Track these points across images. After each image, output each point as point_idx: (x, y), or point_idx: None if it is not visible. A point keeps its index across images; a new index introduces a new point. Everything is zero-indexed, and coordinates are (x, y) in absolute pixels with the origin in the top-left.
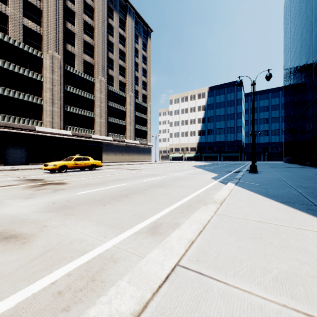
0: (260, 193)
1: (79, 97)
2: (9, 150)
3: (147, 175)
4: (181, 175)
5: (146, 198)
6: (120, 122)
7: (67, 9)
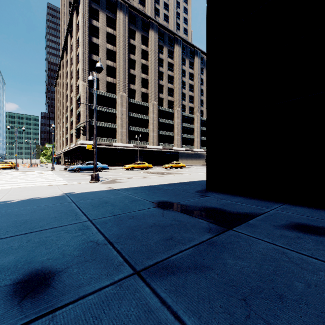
0: None
1: (166, 124)
2: (136, 158)
3: None
4: None
5: None
6: (189, 136)
7: (159, 72)
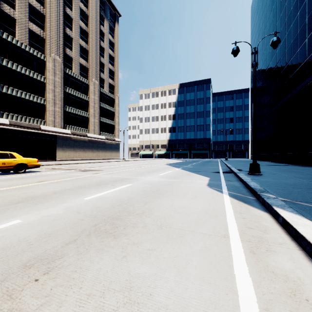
0: None
1: (23, 76)
2: None
3: (102, 181)
4: (157, 181)
5: None
6: (81, 112)
7: None
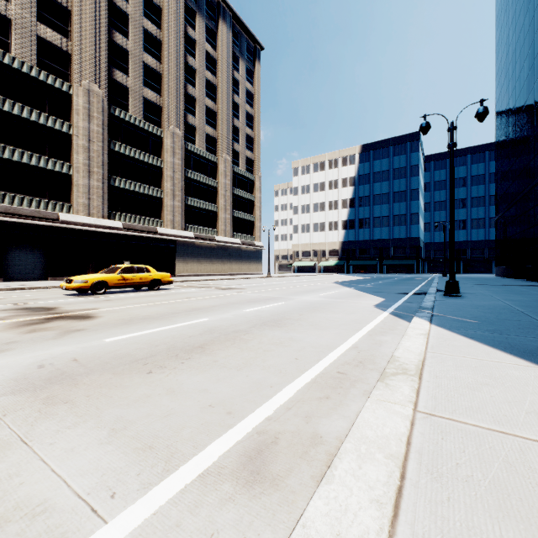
0: (496, 345)
1: (137, 162)
2: (12, 254)
3: (252, 299)
4: (316, 300)
5: (245, 353)
6: (207, 205)
7: (115, 9)
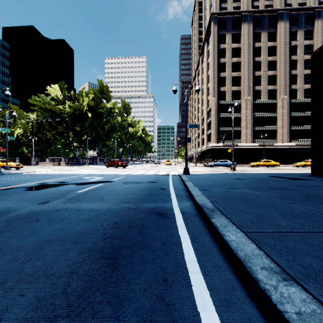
0: None
1: (300, 117)
2: (261, 157)
3: None
4: None
5: None
6: None
7: (291, 62)
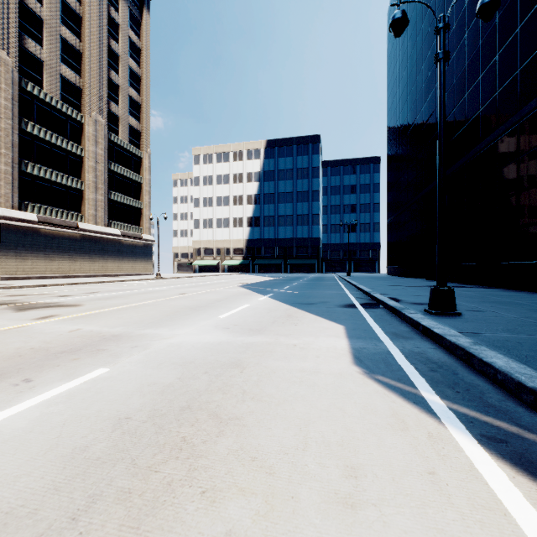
0: None
1: None
2: None
3: (13, 356)
4: (204, 345)
5: None
6: (64, 178)
7: None
